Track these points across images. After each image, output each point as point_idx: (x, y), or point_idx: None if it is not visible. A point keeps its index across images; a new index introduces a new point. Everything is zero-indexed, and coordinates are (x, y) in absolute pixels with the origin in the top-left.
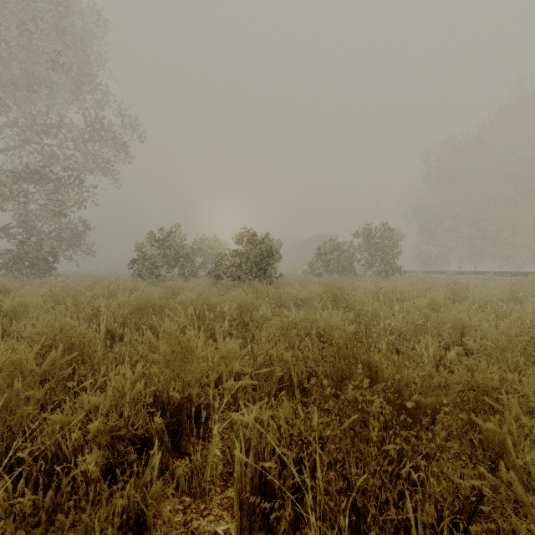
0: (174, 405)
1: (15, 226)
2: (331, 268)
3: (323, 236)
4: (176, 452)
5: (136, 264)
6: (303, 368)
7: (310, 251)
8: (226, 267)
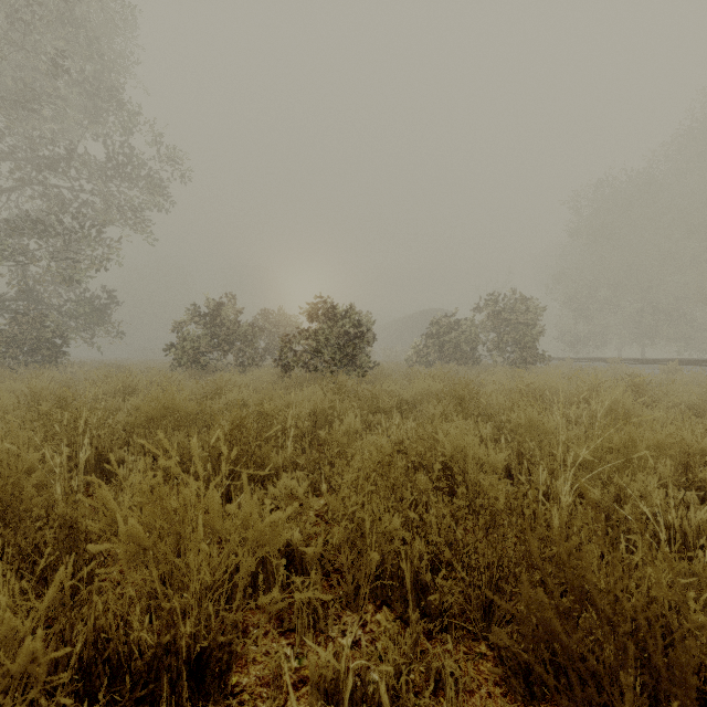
0: (141, 661)
1: (12, 297)
2: (446, 355)
3: (434, 312)
4: None
5: (175, 349)
6: (423, 547)
7: (415, 331)
8: (299, 353)
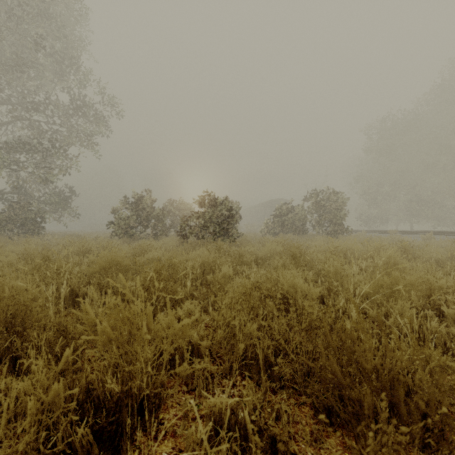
0: (111, 401)
1: (9, 192)
2: (286, 228)
3: (278, 201)
4: None
5: (113, 224)
6: (269, 341)
7: (266, 213)
8: (193, 227)
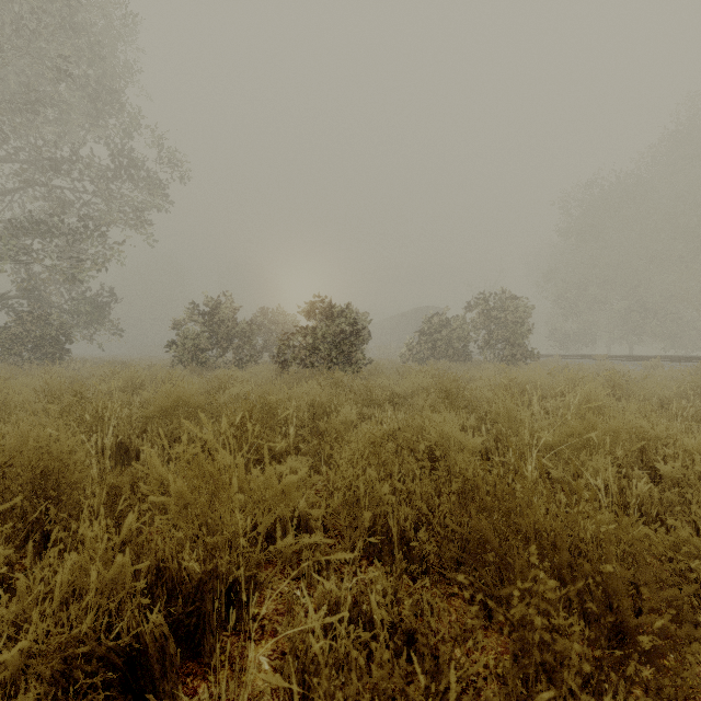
0: (190, 584)
1: (15, 296)
2: (438, 352)
3: (427, 310)
4: (195, 664)
5: (176, 346)
6: (407, 510)
7: (409, 328)
8: (297, 350)
